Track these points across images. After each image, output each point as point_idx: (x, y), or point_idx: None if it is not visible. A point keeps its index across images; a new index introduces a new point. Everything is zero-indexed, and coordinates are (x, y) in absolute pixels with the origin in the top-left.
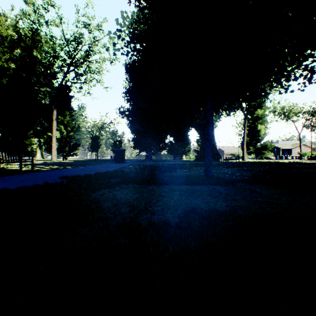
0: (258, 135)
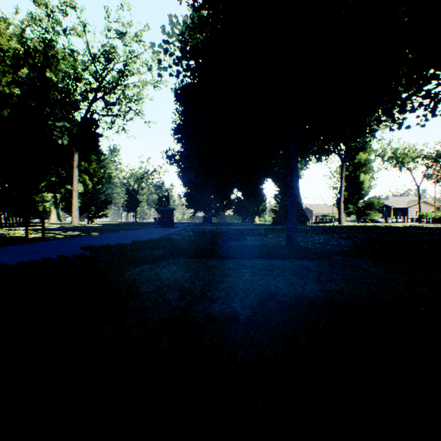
0: (360, 189)
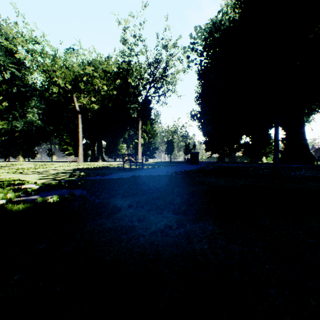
0: None
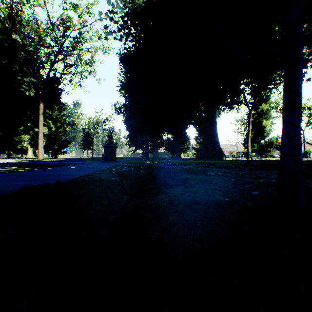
0: (263, 131)
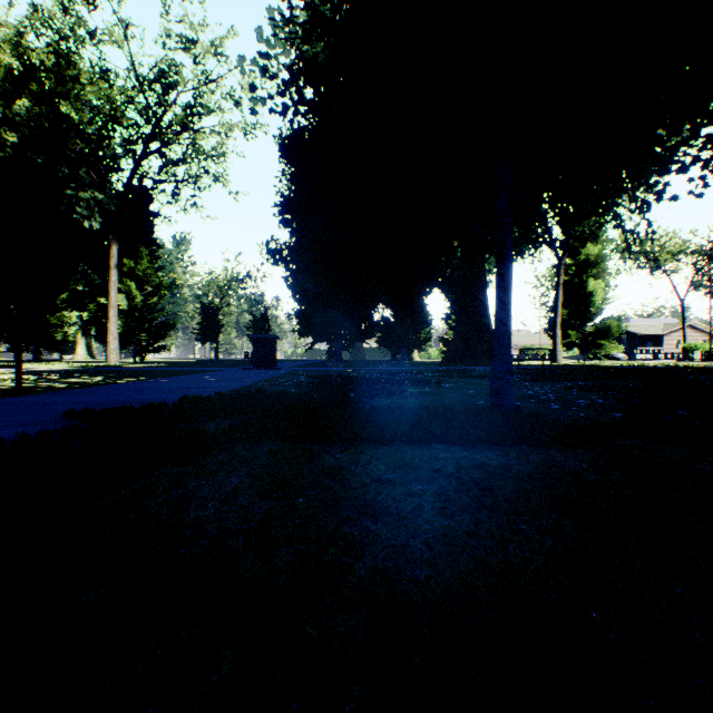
0: (589, 304)
